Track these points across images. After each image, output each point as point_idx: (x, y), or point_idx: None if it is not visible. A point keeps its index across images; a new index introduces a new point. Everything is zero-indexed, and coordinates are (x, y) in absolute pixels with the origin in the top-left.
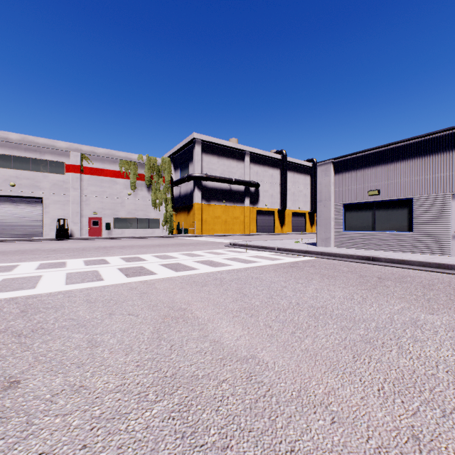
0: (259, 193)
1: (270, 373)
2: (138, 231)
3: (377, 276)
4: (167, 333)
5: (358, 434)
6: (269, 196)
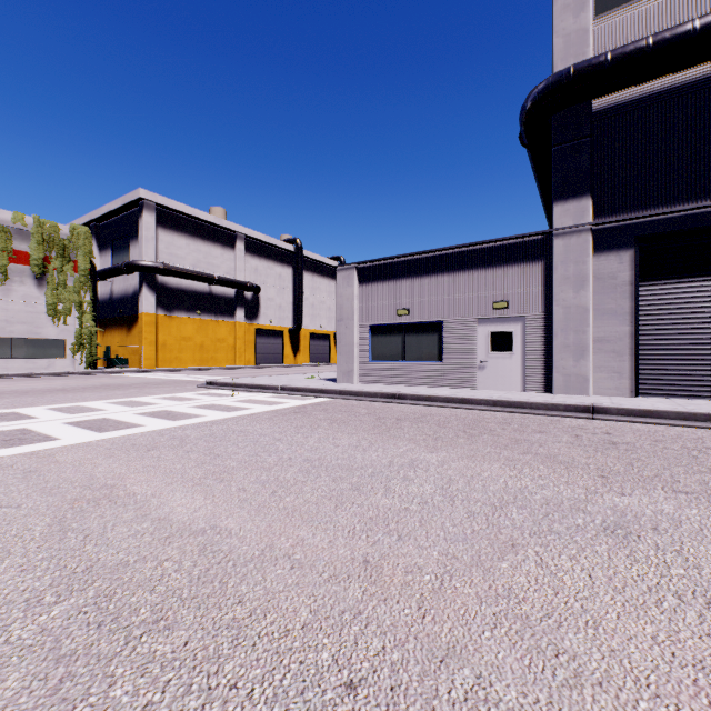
0: (260, 301)
1: (232, 540)
2: (13, 363)
3: (397, 417)
4: (79, 522)
5: (315, 571)
6: (276, 307)
